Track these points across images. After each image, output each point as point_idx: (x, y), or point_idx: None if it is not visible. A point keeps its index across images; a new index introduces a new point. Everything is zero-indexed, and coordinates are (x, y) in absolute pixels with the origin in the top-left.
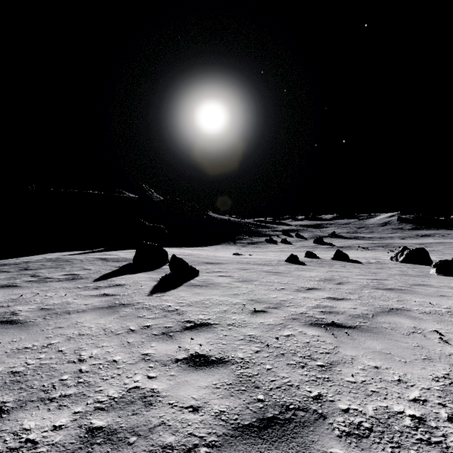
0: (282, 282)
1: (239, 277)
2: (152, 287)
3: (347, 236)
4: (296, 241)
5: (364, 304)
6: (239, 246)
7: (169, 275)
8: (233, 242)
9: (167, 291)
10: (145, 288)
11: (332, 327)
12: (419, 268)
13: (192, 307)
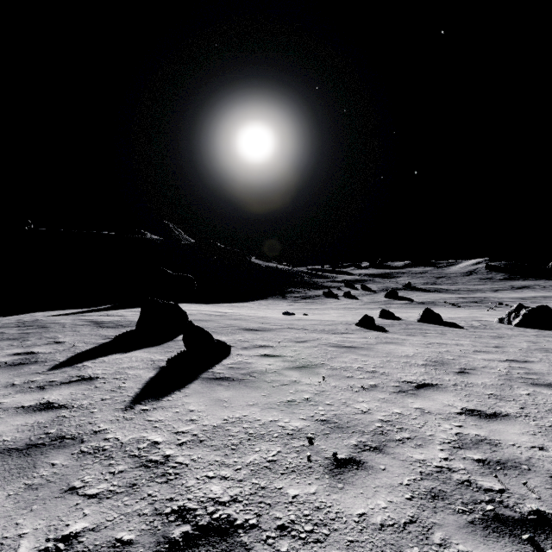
0: (367, 370)
1: (295, 359)
2: (142, 385)
3: (426, 289)
4: (363, 295)
5: (551, 433)
6: (290, 301)
7: (182, 355)
8: (282, 296)
9: (166, 395)
10: (129, 387)
11: (548, 538)
12: (551, 337)
13: (203, 449)
